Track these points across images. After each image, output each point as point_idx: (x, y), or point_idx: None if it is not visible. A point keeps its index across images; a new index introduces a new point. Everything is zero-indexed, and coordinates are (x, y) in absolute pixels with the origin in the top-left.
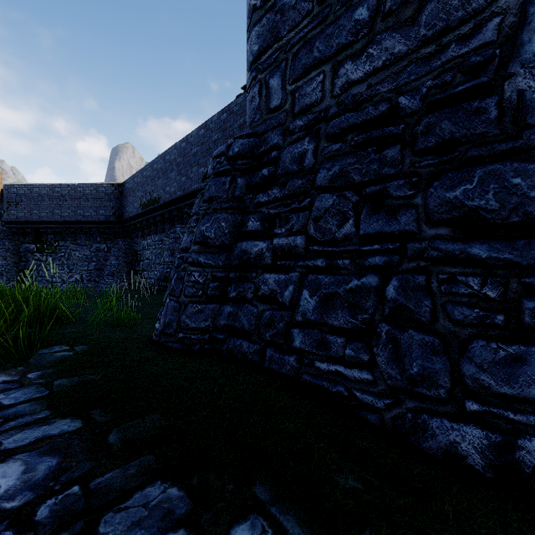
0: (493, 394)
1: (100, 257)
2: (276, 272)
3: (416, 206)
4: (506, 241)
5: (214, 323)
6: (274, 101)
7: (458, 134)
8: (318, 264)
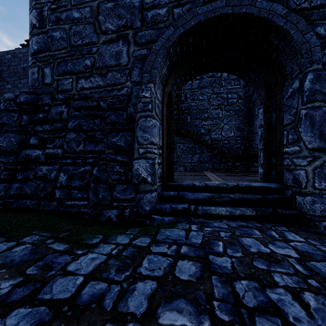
0: (120, 199)
1: None
2: (47, 165)
3: (104, 142)
4: (126, 155)
5: (6, 194)
6: (47, 80)
7: (116, 120)
8: (68, 162)
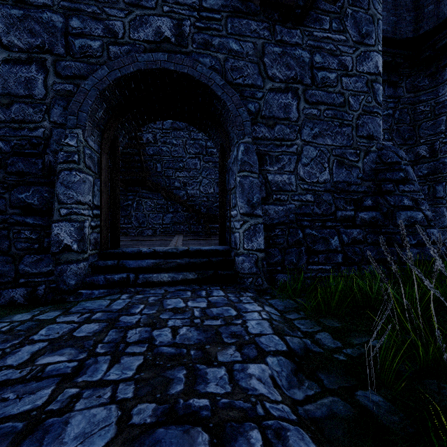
0: (30, 274)
1: None
2: None
3: (6, 198)
4: (42, 217)
5: None
6: None
7: (25, 170)
8: None
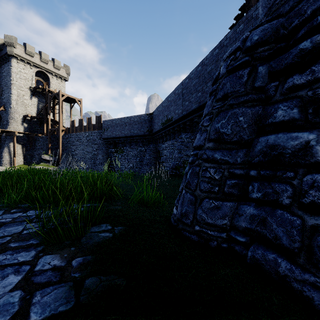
0: None
1: (141, 154)
2: None
3: None
4: None
5: (231, 222)
6: None
7: None
8: None
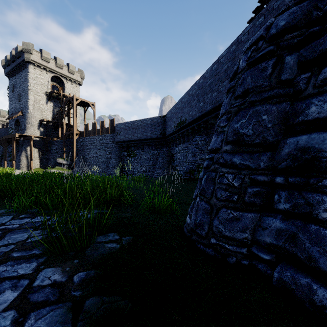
0: None
1: (154, 158)
2: None
3: None
4: None
5: (253, 236)
6: None
7: None
8: None
